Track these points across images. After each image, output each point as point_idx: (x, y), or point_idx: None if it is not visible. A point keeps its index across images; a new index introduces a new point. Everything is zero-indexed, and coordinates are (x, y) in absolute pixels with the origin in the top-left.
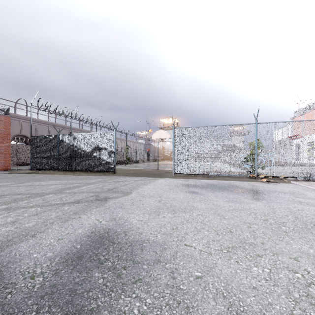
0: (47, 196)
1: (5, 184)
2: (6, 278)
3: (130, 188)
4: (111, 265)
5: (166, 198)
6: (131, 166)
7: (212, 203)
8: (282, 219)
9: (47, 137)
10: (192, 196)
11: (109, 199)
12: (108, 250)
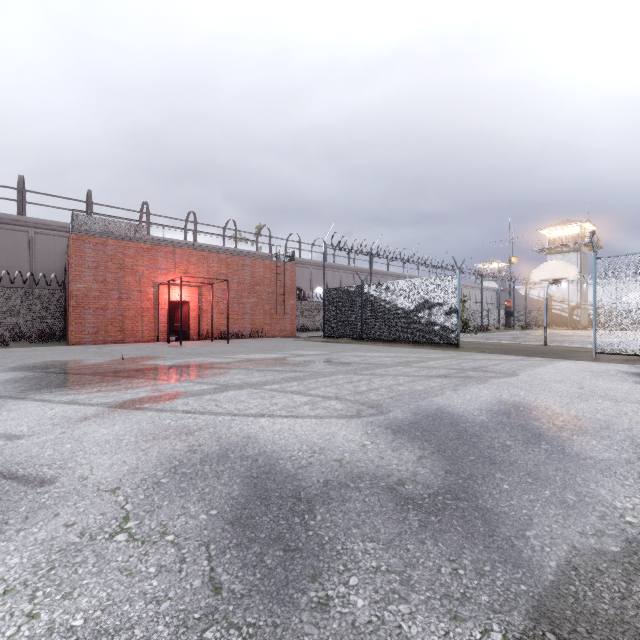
0: (396, 367)
1: (326, 352)
2: (452, 412)
3: (509, 369)
4: (547, 422)
5: (592, 386)
6: (476, 336)
7: None
8: None
9: (345, 290)
10: None
11: (487, 378)
12: (534, 414)
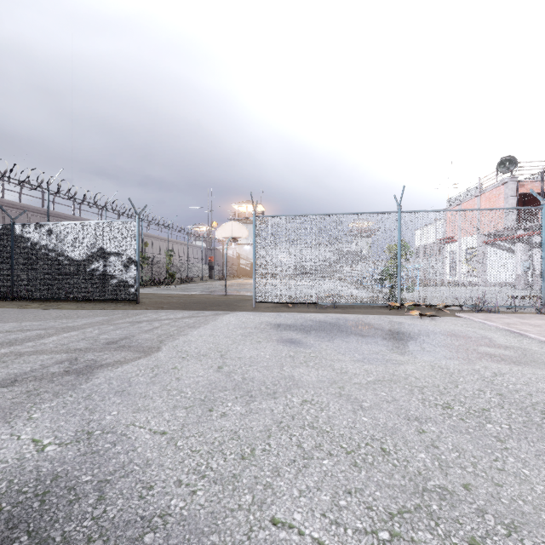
0: None
1: None
2: None
3: (159, 338)
4: None
5: (235, 359)
6: (176, 288)
7: (332, 366)
8: (477, 402)
9: None
10: (289, 352)
11: (98, 369)
12: None
